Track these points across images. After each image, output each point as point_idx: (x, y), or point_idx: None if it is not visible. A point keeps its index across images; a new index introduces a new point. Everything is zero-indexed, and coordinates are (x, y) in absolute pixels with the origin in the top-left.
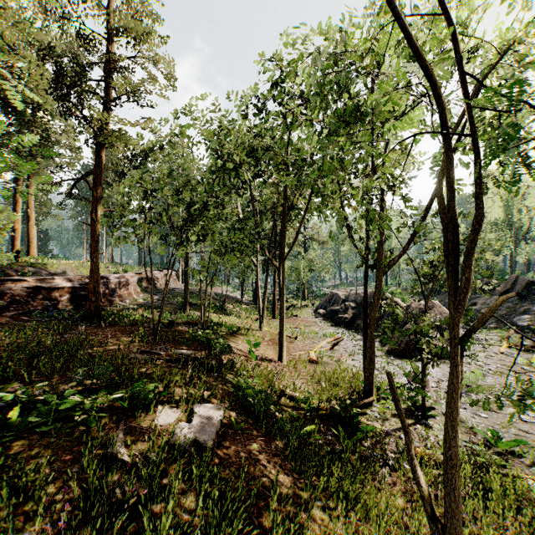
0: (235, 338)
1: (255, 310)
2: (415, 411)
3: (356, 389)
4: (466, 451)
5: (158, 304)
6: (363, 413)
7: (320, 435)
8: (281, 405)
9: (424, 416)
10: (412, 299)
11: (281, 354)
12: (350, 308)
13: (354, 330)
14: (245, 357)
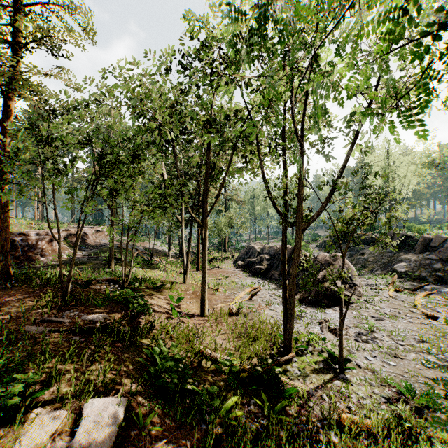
0: (158, 293)
1: (181, 263)
2: (332, 364)
3: (276, 344)
4: (391, 414)
5: (83, 260)
6: (285, 375)
7: (243, 406)
8: (201, 370)
9: (342, 370)
10: (313, 250)
11: (203, 309)
12: (265, 259)
13: (269, 280)
14: (166, 314)
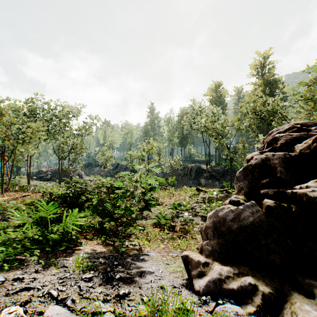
0: None
1: None
2: None
3: None
4: None
5: None
6: None
7: None
8: None
9: None
10: None
11: None
12: (49, 174)
13: (52, 181)
14: None
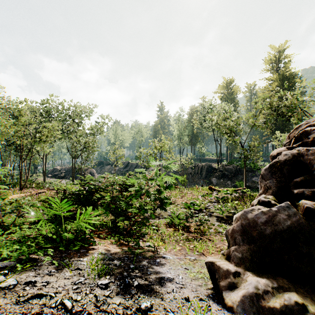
0: None
1: None
2: None
3: None
4: None
5: None
6: None
7: None
8: None
9: None
10: None
11: None
12: (63, 172)
13: (66, 179)
14: None
